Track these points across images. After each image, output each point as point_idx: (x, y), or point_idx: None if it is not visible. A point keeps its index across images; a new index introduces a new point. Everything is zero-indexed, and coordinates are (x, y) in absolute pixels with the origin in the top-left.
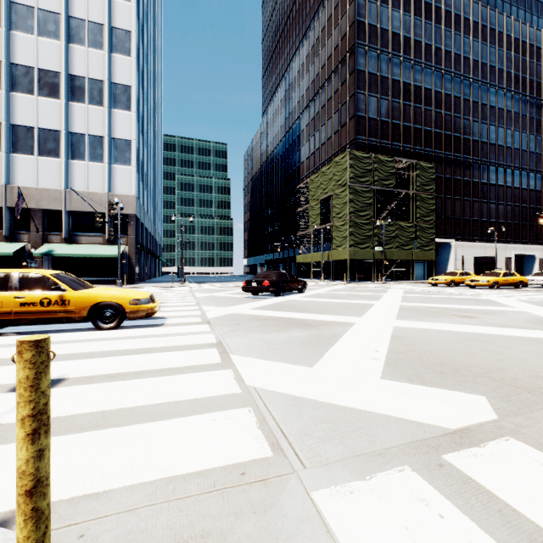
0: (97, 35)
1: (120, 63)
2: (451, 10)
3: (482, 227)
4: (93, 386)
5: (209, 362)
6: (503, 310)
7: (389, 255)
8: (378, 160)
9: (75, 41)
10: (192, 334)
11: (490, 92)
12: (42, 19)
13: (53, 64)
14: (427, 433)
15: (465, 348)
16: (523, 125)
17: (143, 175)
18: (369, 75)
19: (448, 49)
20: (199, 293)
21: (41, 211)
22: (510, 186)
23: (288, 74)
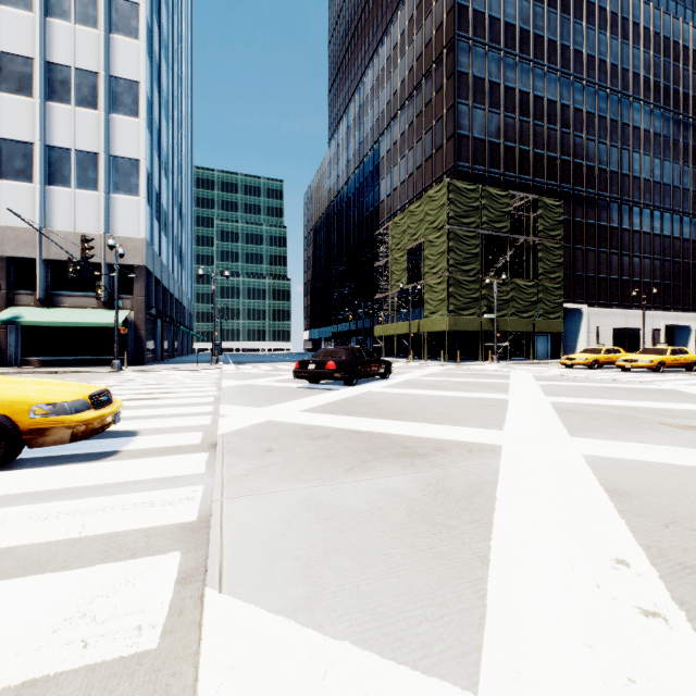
0: (89, 6)
1: (122, 48)
2: None
3: (622, 289)
4: None
5: (112, 652)
6: None
7: (503, 325)
8: (488, 194)
9: (56, 13)
10: (155, 486)
11: (633, 108)
12: None
13: (22, 46)
14: None
15: None
16: (675, 154)
17: (160, 212)
18: (474, 80)
19: (578, 48)
20: (230, 381)
21: (5, 260)
22: (658, 234)
23: (363, 83)
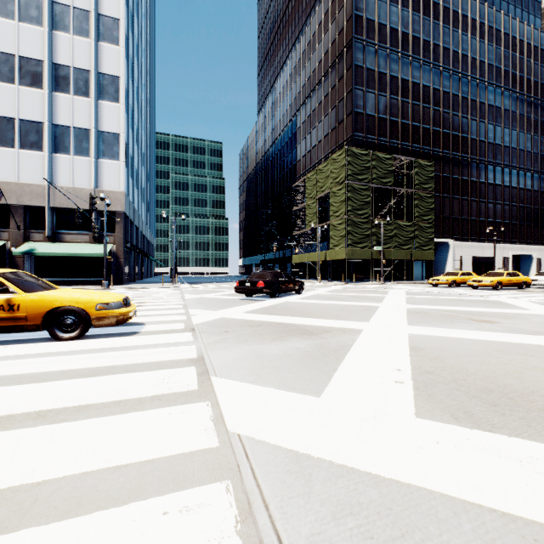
0: (83, 22)
1: (107, 52)
2: (449, 7)
3: (480, 227)
4: (1, 436)
5: (181, 389)
6: (521, 314)
7: (388, 255)
8: (377, 158)
9: (60, 28)
10: (169, 346)
11: (488, 91)
12: (24, 4)
13: (35, 52)
14: (528, 541)
15: (504, 364)
16: (520, 125)
17: (133, 171)
18: (367, 71)
19: (446, 46)
20: (189, 295)
21: (23, 208)
22: (507, 185)
23: (284, 70)
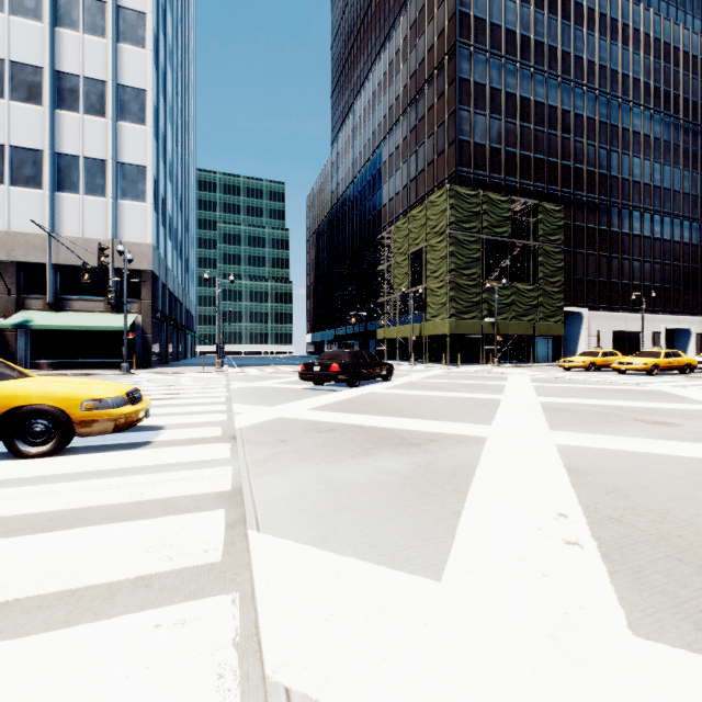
0: (97, 16)
1: (129, 57)
2: (583, 2)
3: (623, 292)
4: None
5: (191, 562)
6: None
7: (503, 329)
8: (488, 200)
9: (65, 23)
10: (191, 467)
11: (633, 114)
12: None
13: (31, 56)
14: None
15: None
16: (675, 158)
17: (166, 217)
18: (475, 86)
19: (579, 54)
20: (237, 383)
21: (15, 265)
22: (658, 238)
23: (366, 87)
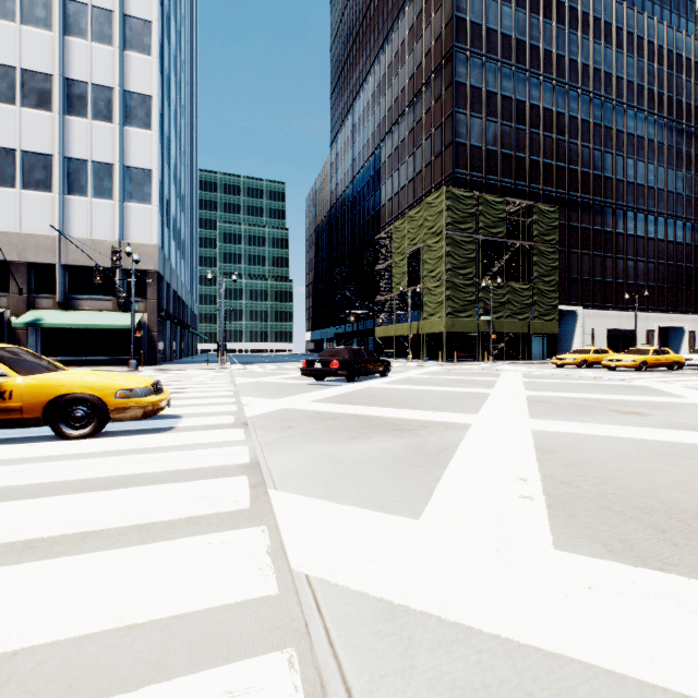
0: (105, 25)
1: (136, 64)
2: (578, 7)
3: (617, 291)
4: None
5: (227, 508)
6: (677, 403)
7: (499, 327)
8: (484, 201)
9: (74, 32)
10: (213, 446)
11: (627, 116)
12: (27, 2)
13: (42, 64)
14: None
15: (666, 471)
16: (668, 159)
17: (170, 218)
18: (471, 90)
19: (573, 58)
20: (242, 378)
21: (26, 265)
22: (652, 237)
23: (365, 89)
